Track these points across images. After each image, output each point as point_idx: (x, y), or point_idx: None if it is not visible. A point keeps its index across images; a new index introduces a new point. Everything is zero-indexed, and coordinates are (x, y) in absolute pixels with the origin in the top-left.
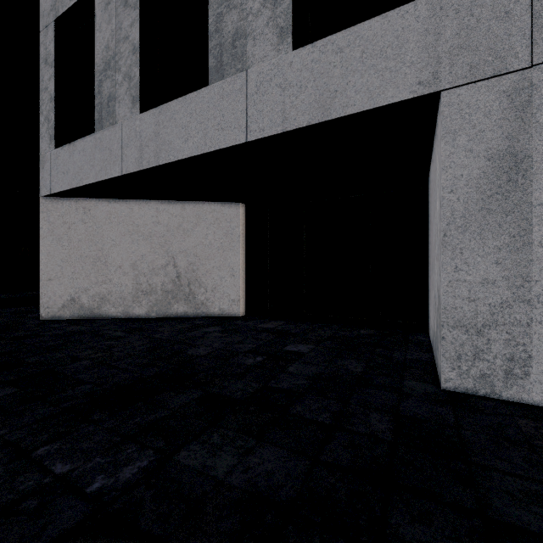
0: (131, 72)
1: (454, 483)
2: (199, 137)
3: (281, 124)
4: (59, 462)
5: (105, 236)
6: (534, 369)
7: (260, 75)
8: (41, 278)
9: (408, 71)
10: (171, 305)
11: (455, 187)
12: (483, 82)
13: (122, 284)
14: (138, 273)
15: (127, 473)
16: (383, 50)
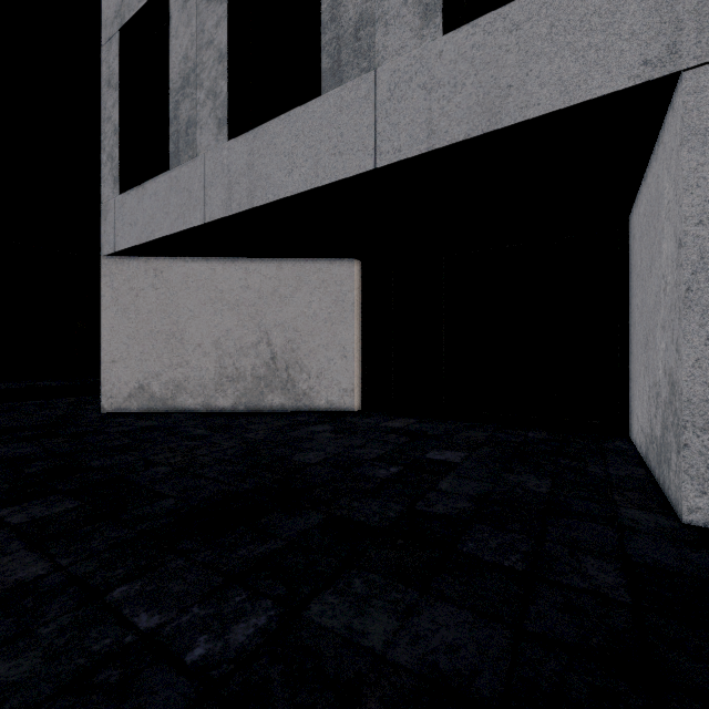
0: (217, 87)
1: None
2: (308, 166)
3: (425, 140)
4: (144, 612)
5: (181, 305)
6: None
7: (394, 75)
8: (104, 360)
9: (626, 47)
10: (264, 395)
11: (706, 215)
12: None
13: (202, 368)
14: (222, 353)
15: (240, 634)
16: (585, 19)
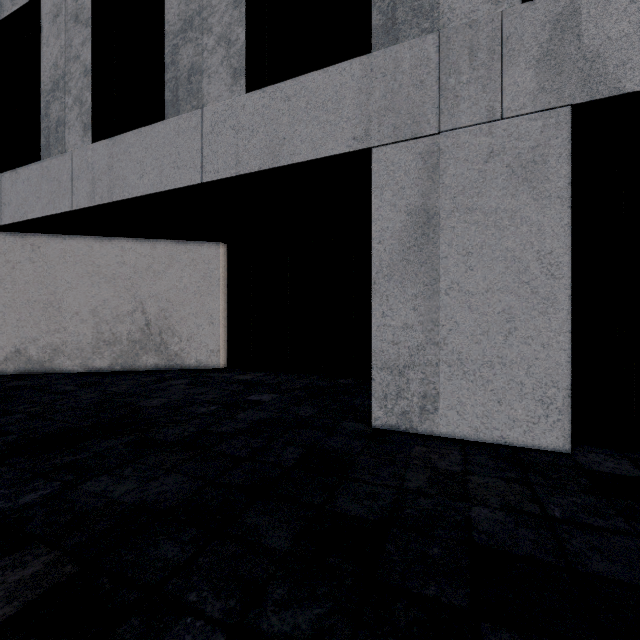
0: (83, 96)
1: (317, 490)
2: (155, 174)
3: (234, 167)
4: None
5: (59, 277)
6: (441, 404)
7: (214, 115)
8: None
9: (345, 126)
10: (139, 356)
11: (382, 238)
12: (404, 143)
13: (80, 333)
14: (99, 321)
15: (28, 498)
16: (325, 103)
